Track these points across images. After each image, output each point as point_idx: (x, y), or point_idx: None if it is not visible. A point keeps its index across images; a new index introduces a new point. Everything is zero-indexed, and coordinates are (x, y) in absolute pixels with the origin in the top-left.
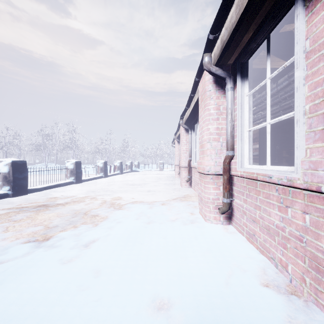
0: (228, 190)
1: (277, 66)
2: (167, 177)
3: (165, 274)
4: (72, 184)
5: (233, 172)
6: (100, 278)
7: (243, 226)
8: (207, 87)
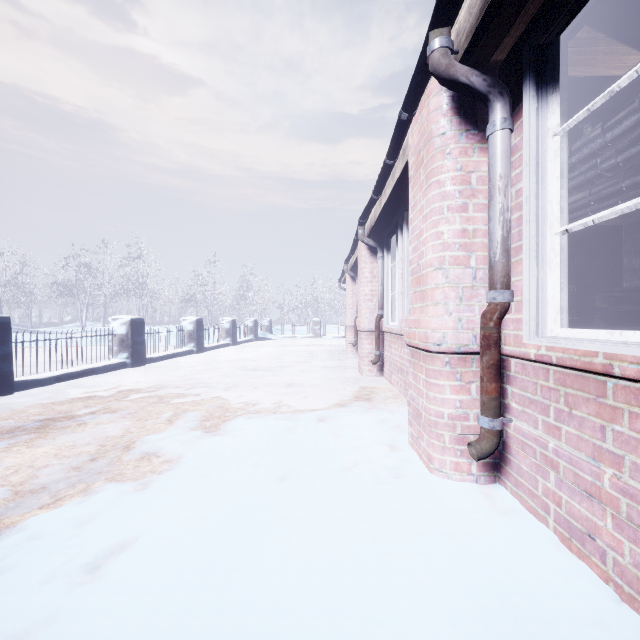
0: (496, 396)
1: (617, 71)
2: (329, 353)
3: None
4: (124, 368)
5: (510, 348)
6: None
7: (546, 498)
8: (435, 127)
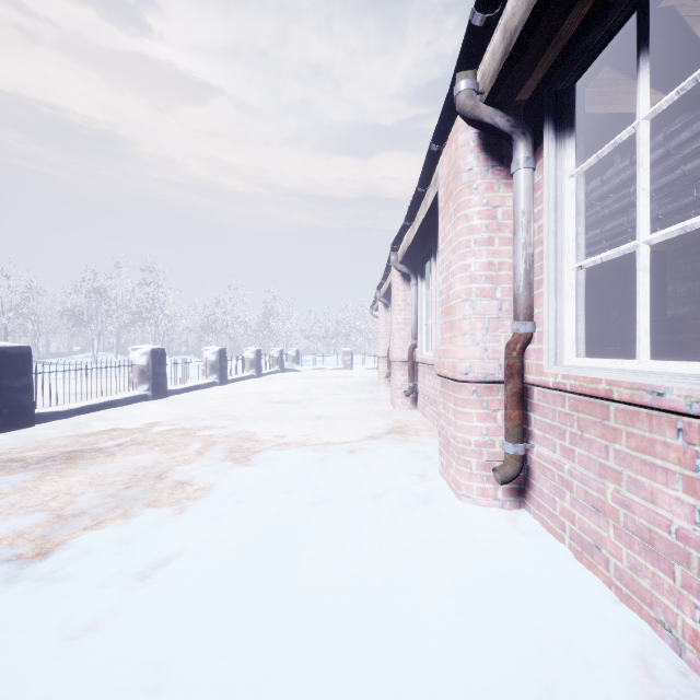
0: (519, 423)
1: None
2: (360, 385)
3: (359, 685)
4: (144, 401)
5: (532, 377)
6: (165, 698)
7: (563, 517)
8: (462, 162)
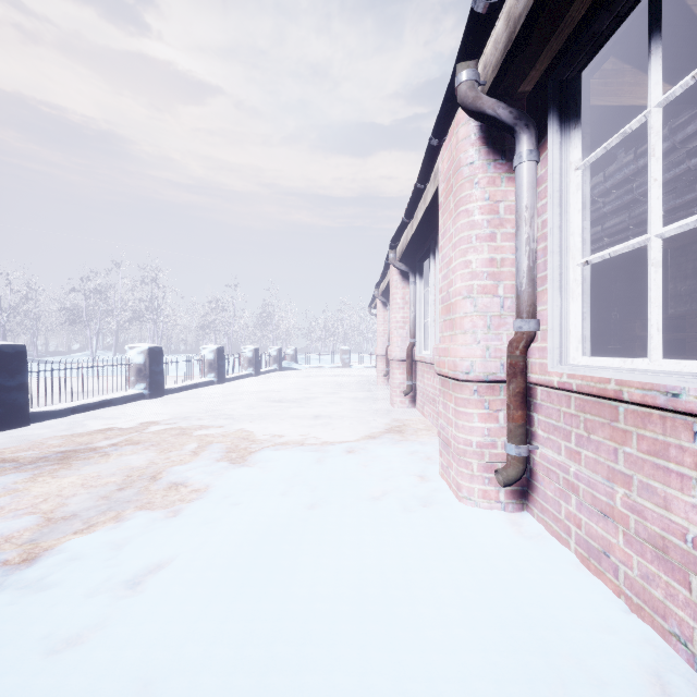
0: (522, 423)
1: (645, 100)
2: (359, 384)
3: None
4: (141, 400)
5: (536, 377)
6: None
7: (568, 521)
8: (463, 156)
